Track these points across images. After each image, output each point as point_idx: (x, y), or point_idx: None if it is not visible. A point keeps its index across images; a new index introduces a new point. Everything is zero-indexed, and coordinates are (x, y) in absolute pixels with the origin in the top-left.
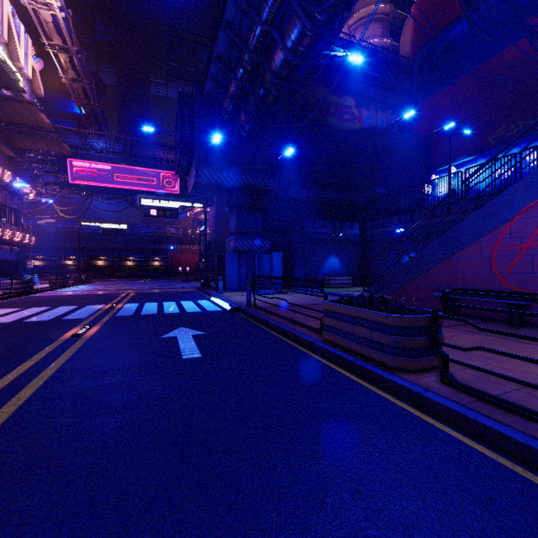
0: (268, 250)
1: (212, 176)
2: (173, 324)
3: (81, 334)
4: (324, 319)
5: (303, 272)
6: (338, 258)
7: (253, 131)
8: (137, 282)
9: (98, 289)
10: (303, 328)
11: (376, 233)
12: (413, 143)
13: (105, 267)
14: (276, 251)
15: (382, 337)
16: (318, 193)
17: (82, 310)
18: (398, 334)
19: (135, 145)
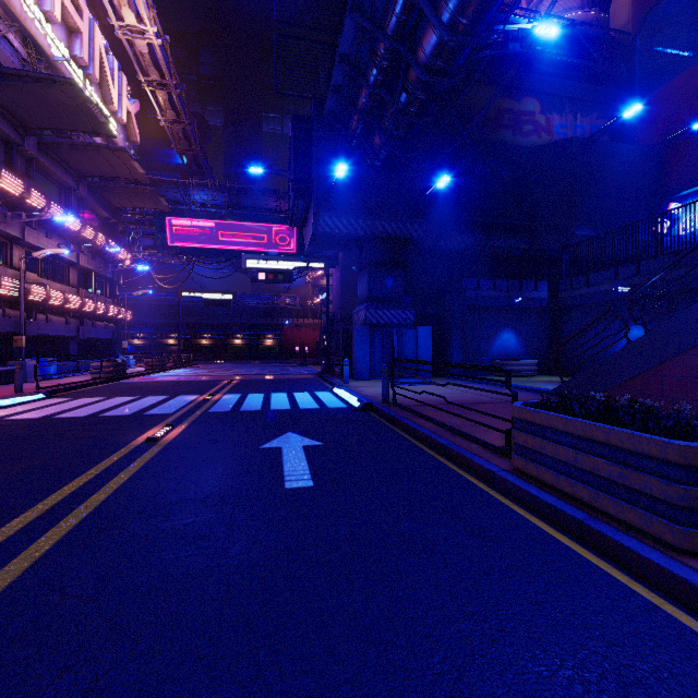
0: (412, 322)
1: (335, 225)
2: (279, 427)
3: (158, 437)
4: (516, 434)
5: (463, 354)
6: (515, 333)
7: (391, 158)
8: (244, 366)
9: (198, 374)
10: (474, 443)
11: (575, 295)
12: (636, 157)
13: (210, 347)
14: (422, 325)
15: (652, 484)
16: (483, 241)
17: (171, 402)
18: (692, 483)
19: (242, 195)
